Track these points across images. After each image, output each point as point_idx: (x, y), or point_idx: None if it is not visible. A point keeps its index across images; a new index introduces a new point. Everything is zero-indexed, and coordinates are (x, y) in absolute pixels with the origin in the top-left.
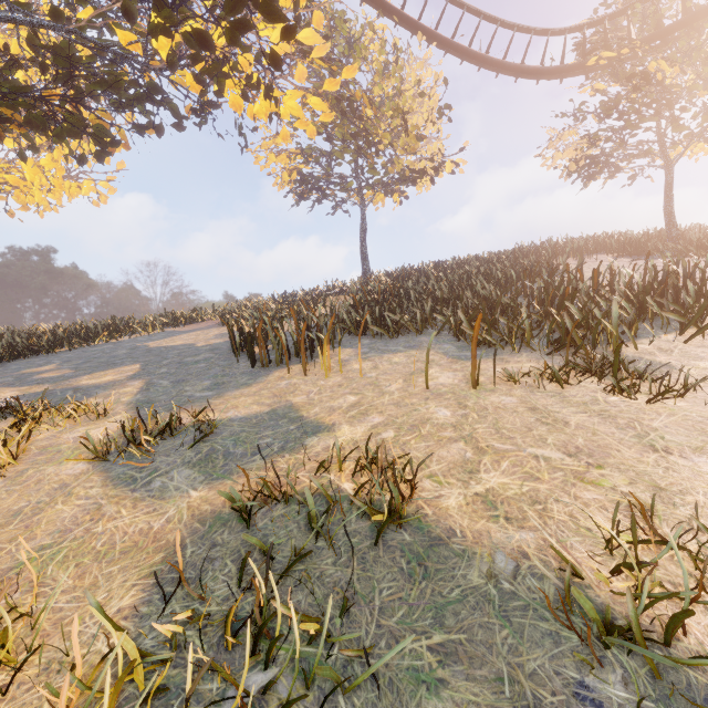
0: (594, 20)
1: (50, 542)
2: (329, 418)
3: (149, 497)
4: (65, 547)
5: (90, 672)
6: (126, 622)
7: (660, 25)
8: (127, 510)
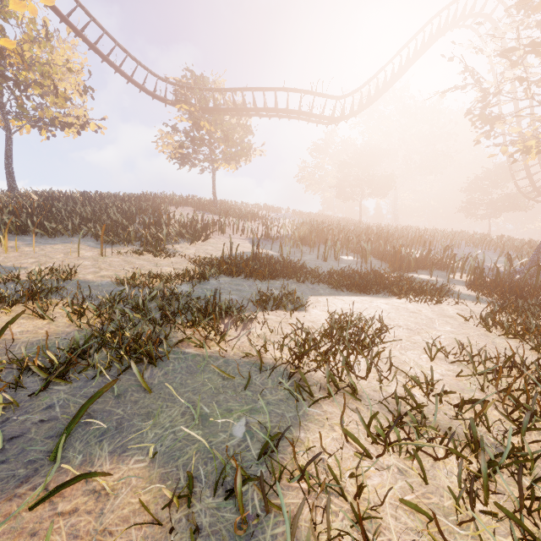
0: (180, 84)
1: None
2: (22, 266)
3: None
4: None
5: None
6: None
7: (206, 106)
8: None
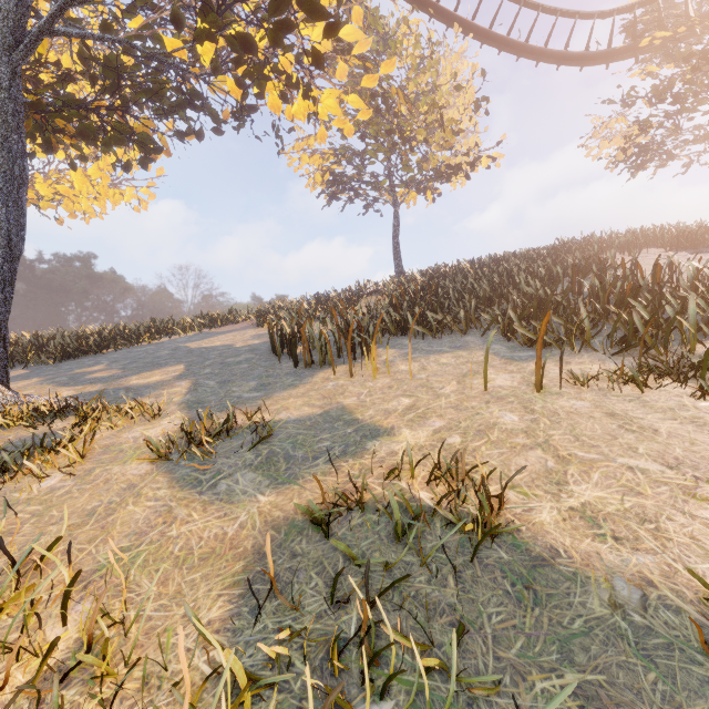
0: None
1: (128, 545)
2: (386, 421)
3: (218, 500)
4: (143, 550)
5: (191, 690)
6: (219, 636)
7: None
8: (198, 513)
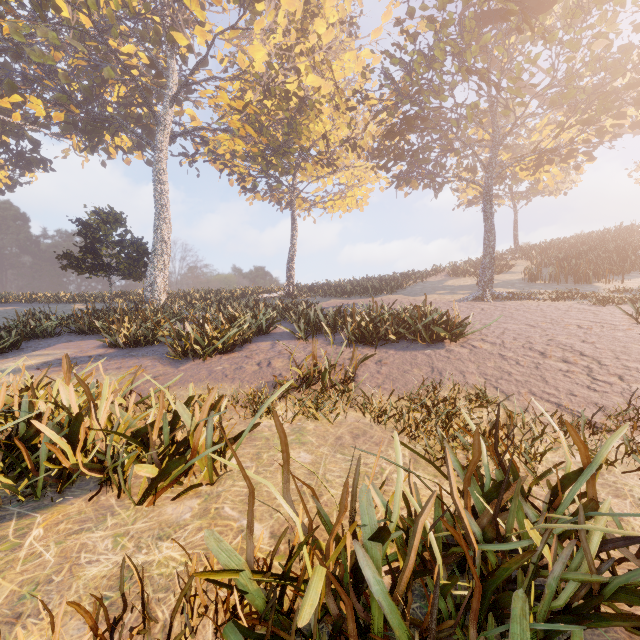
0: None
1: None
2: None
3: None
4: None
5: None
6: None
7: None
8: None
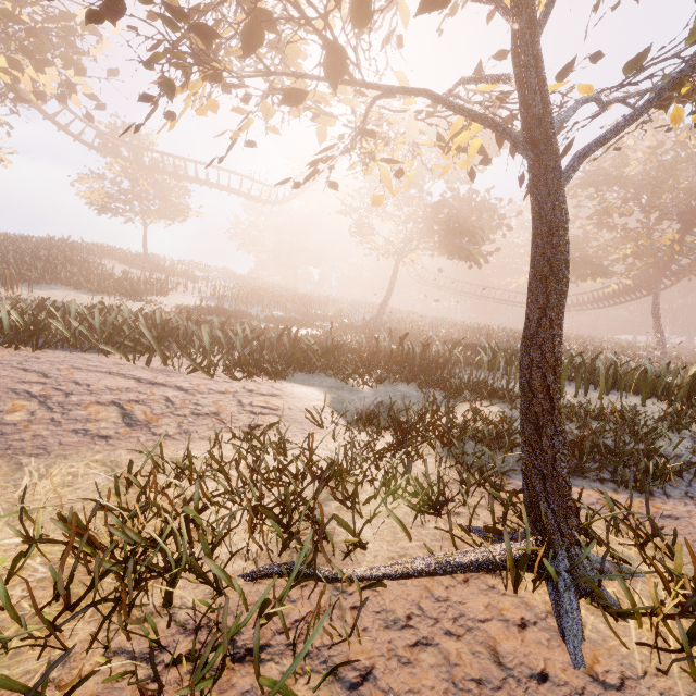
0: (113, 136)
1: None
2: None
3: None
4: None
5: None
6: None
7: (145, 166)
8: None
